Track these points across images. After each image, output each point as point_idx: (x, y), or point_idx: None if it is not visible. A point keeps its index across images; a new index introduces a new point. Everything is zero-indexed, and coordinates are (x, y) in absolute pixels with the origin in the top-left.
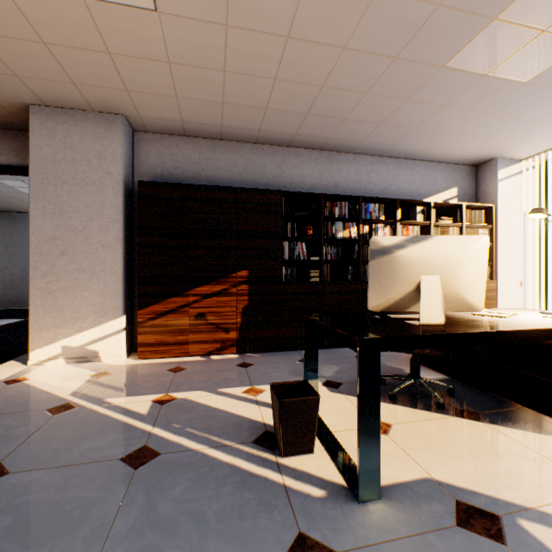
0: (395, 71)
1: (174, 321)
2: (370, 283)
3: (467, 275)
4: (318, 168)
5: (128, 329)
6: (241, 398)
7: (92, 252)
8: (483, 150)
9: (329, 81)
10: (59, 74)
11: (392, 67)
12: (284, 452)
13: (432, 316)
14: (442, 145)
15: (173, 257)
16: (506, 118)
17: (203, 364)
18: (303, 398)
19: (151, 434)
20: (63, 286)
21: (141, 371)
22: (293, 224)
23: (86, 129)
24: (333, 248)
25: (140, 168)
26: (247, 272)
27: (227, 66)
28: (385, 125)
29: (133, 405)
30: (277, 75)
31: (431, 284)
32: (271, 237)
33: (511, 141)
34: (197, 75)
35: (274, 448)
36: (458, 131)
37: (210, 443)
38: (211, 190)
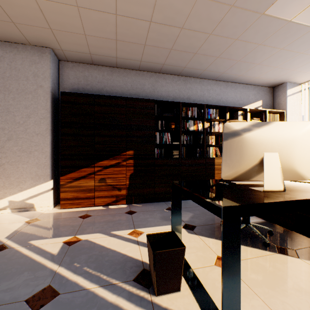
0: (231, 16)
1: (85, 183)
2: (223, 158)
3: (299, 152)
4: (178, 87)
5: (55, 188)
6: (126, 239)
7: (29, 138)
8: (279, 77)
9: (187, 24)
10: (1, 15)
11: (229, 13)
12: (157, 292)
13: (273, 185)
14: (254, 73)
15: (84, 142)
16: (297, 54)
17: (103, 212)
18: (172, 249)
19: (56, 273)
20: (9, 161)
21: (60, 217)
22: (162, 121)
23: (25, 57)
24: (187, 137)
25: (63, 84)
26: (133, 152)
27: (117, 10)
28: (220, 58)
29: (48, 246)
30: (152, 18)
31: (272, 159)
32: (148, 129)
33: (297, 70)
34: (98, 17)
35: (150, 286)
36: (266, 63)
37: (100, 282)
38: (109, 98)
